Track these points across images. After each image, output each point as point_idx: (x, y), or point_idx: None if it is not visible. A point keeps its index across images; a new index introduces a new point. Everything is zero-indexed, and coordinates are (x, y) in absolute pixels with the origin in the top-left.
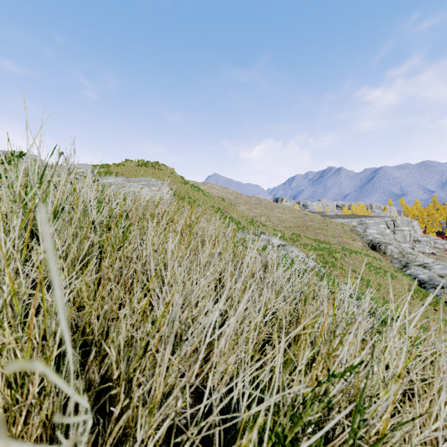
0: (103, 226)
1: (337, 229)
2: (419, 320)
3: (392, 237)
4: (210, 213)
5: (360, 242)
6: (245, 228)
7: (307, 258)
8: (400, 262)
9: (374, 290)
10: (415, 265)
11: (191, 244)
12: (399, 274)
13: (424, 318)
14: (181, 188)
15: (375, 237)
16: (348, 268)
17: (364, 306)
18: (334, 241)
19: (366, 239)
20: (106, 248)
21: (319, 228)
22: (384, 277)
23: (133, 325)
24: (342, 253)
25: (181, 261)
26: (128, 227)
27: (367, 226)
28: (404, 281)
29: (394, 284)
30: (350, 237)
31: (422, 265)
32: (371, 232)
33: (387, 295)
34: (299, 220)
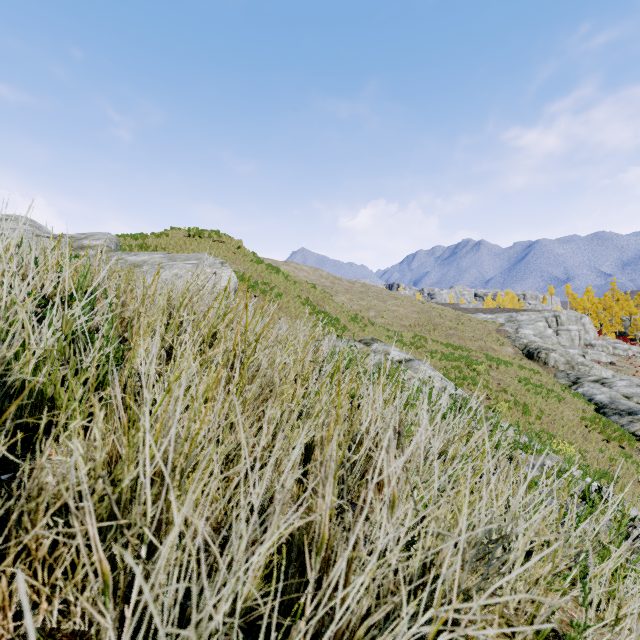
0: (53, 356)
1: (478, 329)
2: (600, 464)
3: (555, 341)
4: (295, 306)
5: (510, 348)
6: (346, 327)
7: (446, 380)
8: (568, 377)
9: (534, 418)
10: (590, 380)
11: (245, 389)
12: (569, 395)
13: (607, 459)
14: (252, 269)
15: (532, 341)
16: (495, 386)
17: (605, 518)
18: (474, 346)
19: (519, 343)
20: (61, 403)
21: (452, 327)
22: (547, 399)
23: (73, 635)
24: (486, 364)
25: (220, 433)
26: (114, 354)
27: (519, 325)
28: (575, 404)
29: (561, 410)
30: (496, 340)
31: (599, 381)
32: (525, 333)
33: (553, 426)
34: (424, 316)
